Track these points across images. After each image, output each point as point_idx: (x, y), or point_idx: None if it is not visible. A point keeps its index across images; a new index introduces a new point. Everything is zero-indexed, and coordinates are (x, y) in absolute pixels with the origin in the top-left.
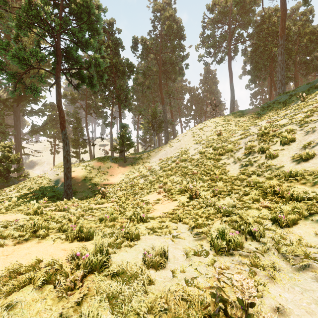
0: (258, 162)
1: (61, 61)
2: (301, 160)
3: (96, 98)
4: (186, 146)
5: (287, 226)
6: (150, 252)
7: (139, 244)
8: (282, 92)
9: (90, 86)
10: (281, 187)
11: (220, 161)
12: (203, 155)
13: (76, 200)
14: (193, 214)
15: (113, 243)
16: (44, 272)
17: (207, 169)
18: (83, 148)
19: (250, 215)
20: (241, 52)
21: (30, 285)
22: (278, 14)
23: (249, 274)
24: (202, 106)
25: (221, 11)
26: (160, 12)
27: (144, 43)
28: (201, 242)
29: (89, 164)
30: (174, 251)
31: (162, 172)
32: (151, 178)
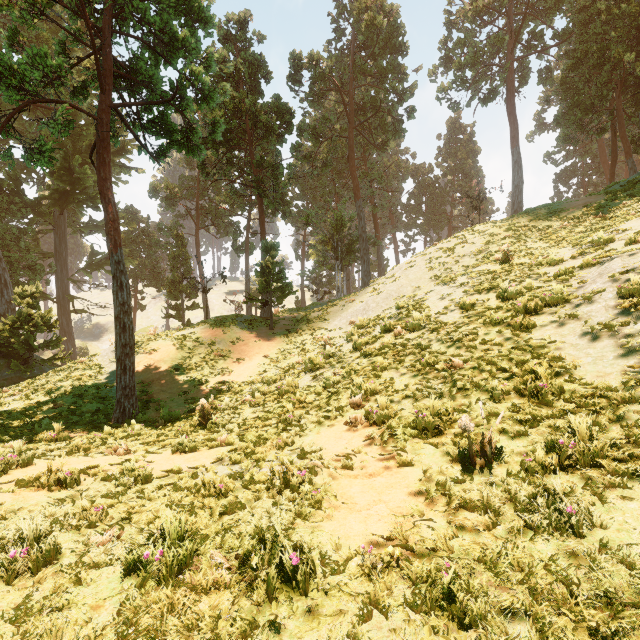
0: None
1: (119, 92)
2: None
3: (217, 195)
4: (413, 292)
5: None
6: None
7: None
8: None
9: (184, 148)
10: None
11: (535, 332)
12: (472, 314)
13: (138, 429)
14: (505, 567)
15: None
16: None
17: (496, 356)
18: (191, 298)
19: None
20: (538, 76)
21: None
22: None
23: None
24: (442, 204)
25: None
26: None
27: (315, 66)
28: None
29: (191, 333)
30: None
31: (359, 357)
32: (330, 375)
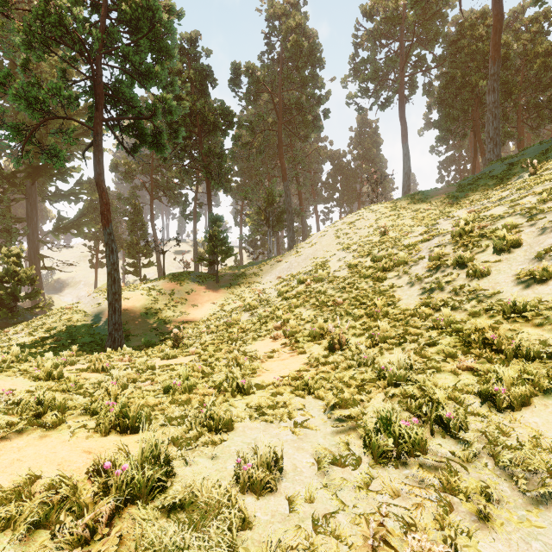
0: (453, 284)
1: (105, 105)
2: (534, 281)
3: (169, 171)
4: (324, 255)
5: (510, 409)
6: (248, 459)
7: (231, 439)
8: (496, 159)
9: (155, 148)
10: (498, 331)
11: (385, 282)
12: (354, 271)
13: (129, 350)
14: (334, 380)
15: (181, 438)
16: (41, 501)
17: (361, 296)
18: (146, 257)
19: (439, 384)
20: (423, 89)
21: (6, 533)
22: (487, 20)
23: (439, 508)
24: (354, 183)
25: (387, 17)
26: (279, 19)
27: (251, 74)
28: (348, 437)
29: (155, 285)
30: (296, 455)
31: (282, 300)
32: (262, 312)
